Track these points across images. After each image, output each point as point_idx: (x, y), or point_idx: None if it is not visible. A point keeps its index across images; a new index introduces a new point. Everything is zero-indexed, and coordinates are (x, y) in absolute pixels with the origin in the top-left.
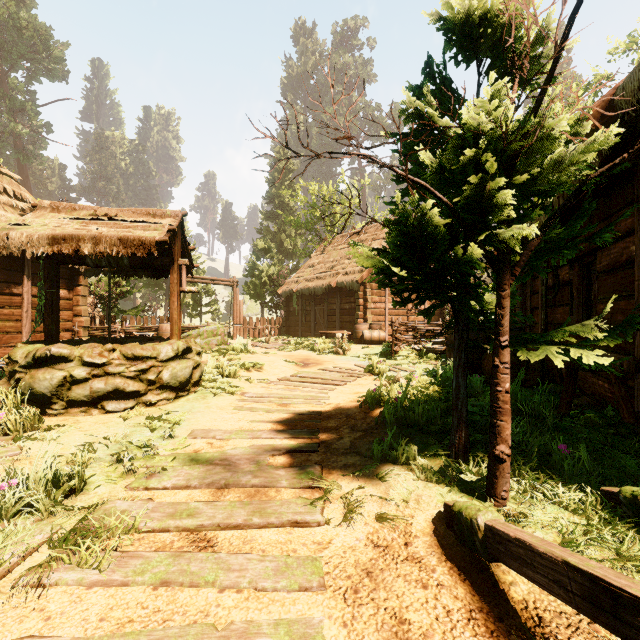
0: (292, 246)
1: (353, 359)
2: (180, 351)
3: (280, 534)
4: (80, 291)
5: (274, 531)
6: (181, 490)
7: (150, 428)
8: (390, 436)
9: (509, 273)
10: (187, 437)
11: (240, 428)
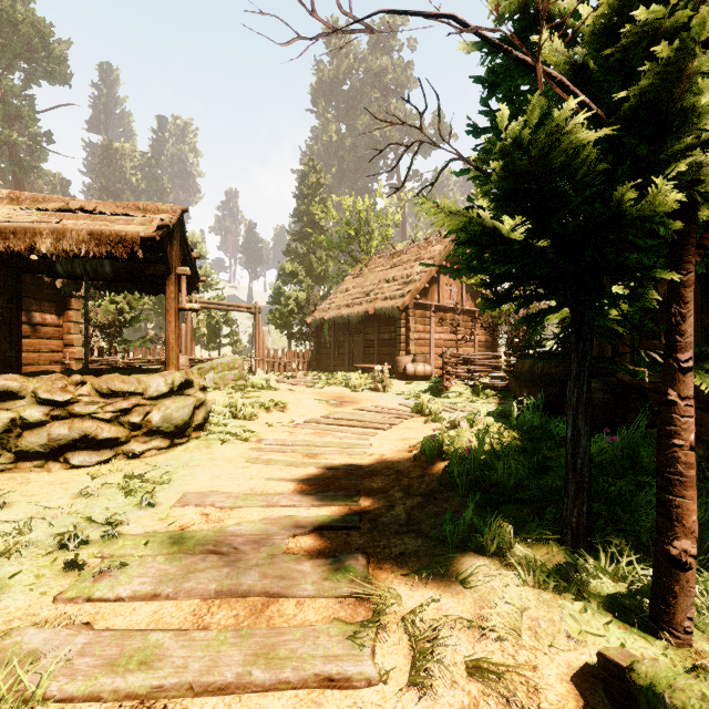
0: (323, 270)
1: (396, 397)
2: (176, 385)
3: (300, 706)
4: (72, 316)
5: (289, 698)
6: (144, 602)
7: (125, 491)
8: (471, 510)
9: (695, 243)
10: (174, 504)
11: (251, 490)
